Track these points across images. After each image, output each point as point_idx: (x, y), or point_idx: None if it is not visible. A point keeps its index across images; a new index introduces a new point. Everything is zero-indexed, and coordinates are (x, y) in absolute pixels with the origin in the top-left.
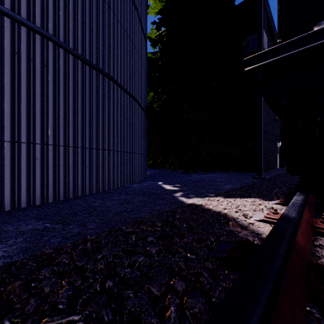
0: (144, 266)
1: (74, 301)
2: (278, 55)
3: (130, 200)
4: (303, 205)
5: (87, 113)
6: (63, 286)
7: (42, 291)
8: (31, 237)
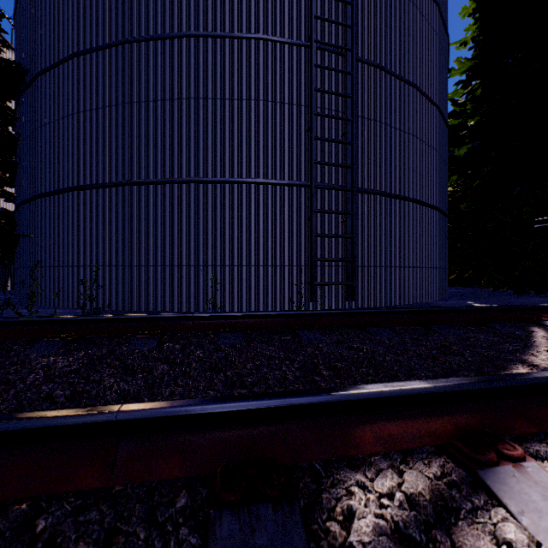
0: None
1: None
2: None
3: None
4: None
5: (397, 239)
6: None
7: None
8: None
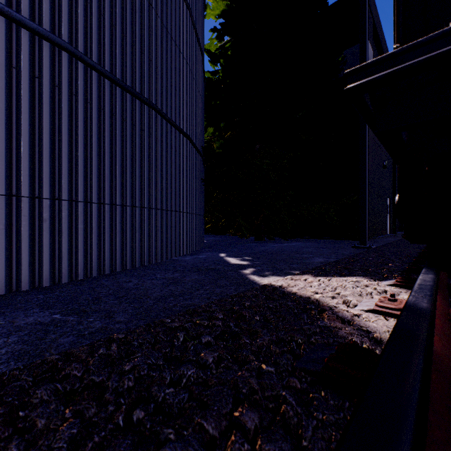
0: (195, 384)
1: (78, 448)
2: (397, 64)
3: (179, 280)
4: (435, 289)
5: (118, 155)
6: (65, 418)
7: (32, 427)
8: (30, 335)
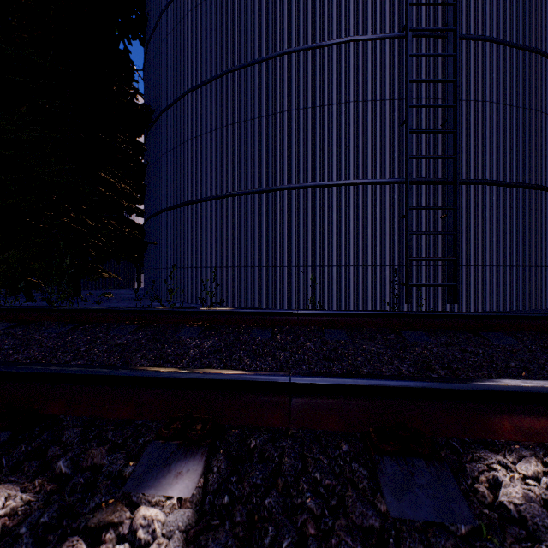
0: None
1: None
2: None
3: None
4: None
5: (513, 233)
6: None
7: None
8: None
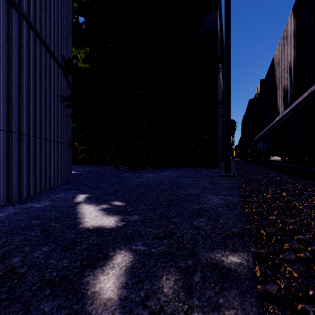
0: None
1: None
2: None
3: None
4: None
5: None
6: None
7: None
8: None
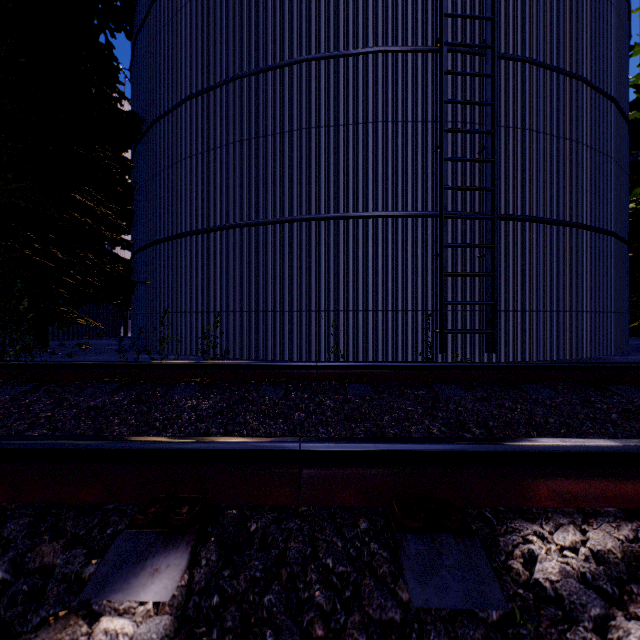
0: None
1: None
2: None
3: None
4: None
5: (554, 275)
6: None
7: None
8: None
